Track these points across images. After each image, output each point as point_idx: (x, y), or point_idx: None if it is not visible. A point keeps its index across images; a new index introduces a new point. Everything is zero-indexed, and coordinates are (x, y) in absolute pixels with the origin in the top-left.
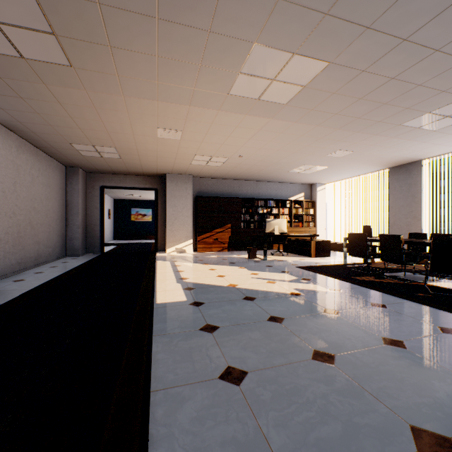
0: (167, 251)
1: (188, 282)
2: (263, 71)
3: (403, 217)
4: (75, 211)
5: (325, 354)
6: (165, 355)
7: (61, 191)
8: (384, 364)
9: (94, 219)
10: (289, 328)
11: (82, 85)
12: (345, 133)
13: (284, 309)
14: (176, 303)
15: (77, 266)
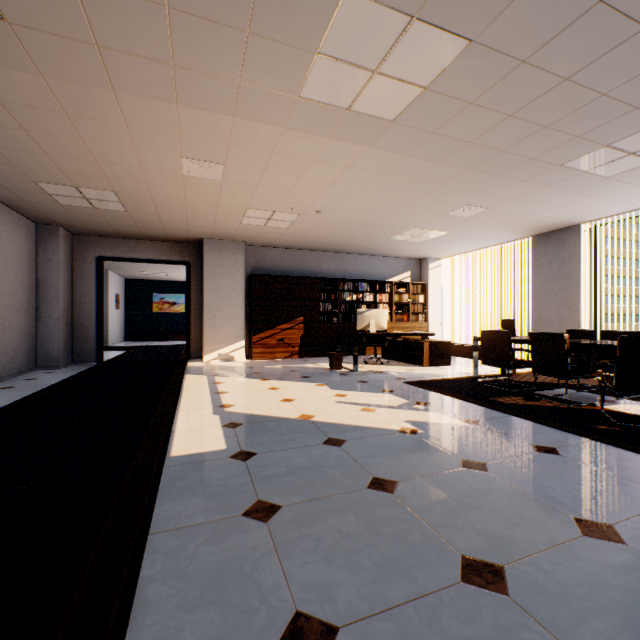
0: (204, 358)
1: (232, 412)
2: (358, 52)
3: (553, 306)
4: (52, 296)
5: (485, 565)
6: (165, 588)
7: (27, 262)
8: (600, 586)
9: (86, 308)
10: (408, 503)
11: (32, 63)
12: (479, 178)
13: (395, 462)
14: (206, 455)
15: (48, 386)
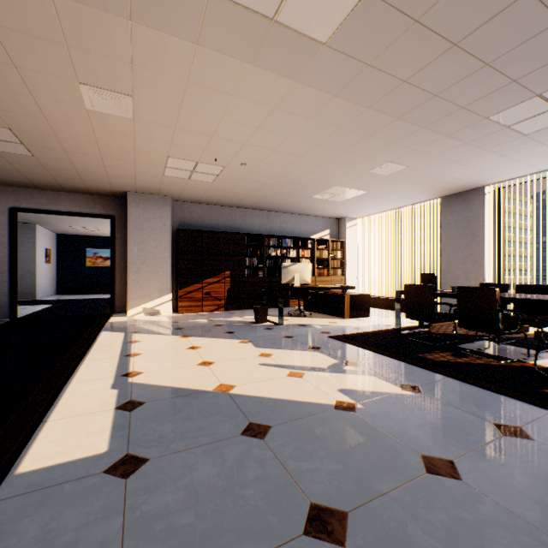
0: (128, 312)
1: (136, 383)
2: None
3: (460, 262)
4: None
5: None
6: None
7: None
8: None
9: None
10: None
11: None
12: (406, 129)
13: (338, 468)
14: (70, 468)
15: None
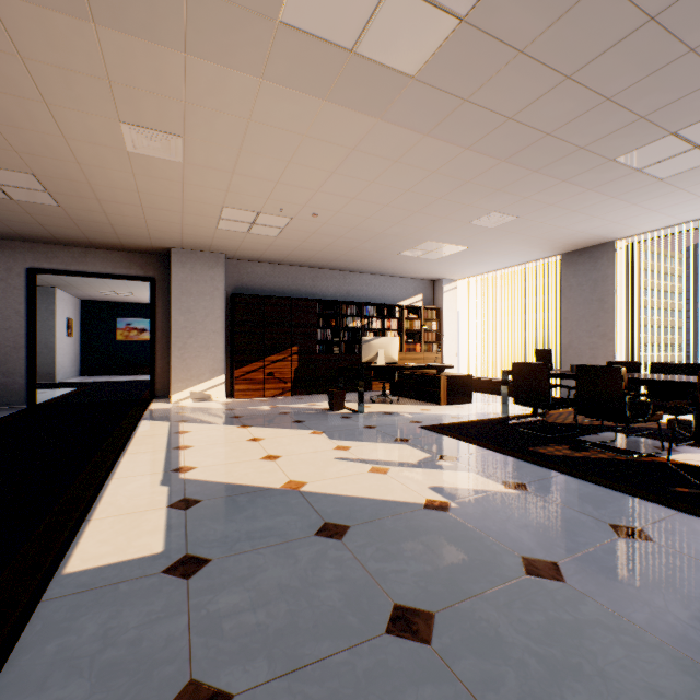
0: (172, 398)
1: (189, 479)
2: None
3: (585, 335)
4: None
5: None
6: None
7: None
8: None
9: (11, 335)
10: (458, 669)
11: None
12: (514, 173)
13: (426, 569)
14: (124, 568)
15: None
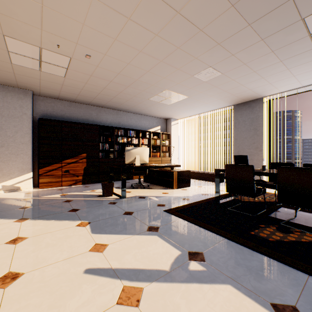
0: None
1: None
2: None
3: (246, 147)
4: None
5: None
6: None
7: None
8: None
9: None
10: None
11: None
12: (235, 25)
13: None
14: None
15: None
